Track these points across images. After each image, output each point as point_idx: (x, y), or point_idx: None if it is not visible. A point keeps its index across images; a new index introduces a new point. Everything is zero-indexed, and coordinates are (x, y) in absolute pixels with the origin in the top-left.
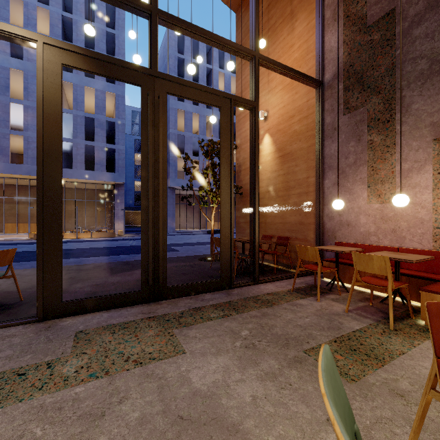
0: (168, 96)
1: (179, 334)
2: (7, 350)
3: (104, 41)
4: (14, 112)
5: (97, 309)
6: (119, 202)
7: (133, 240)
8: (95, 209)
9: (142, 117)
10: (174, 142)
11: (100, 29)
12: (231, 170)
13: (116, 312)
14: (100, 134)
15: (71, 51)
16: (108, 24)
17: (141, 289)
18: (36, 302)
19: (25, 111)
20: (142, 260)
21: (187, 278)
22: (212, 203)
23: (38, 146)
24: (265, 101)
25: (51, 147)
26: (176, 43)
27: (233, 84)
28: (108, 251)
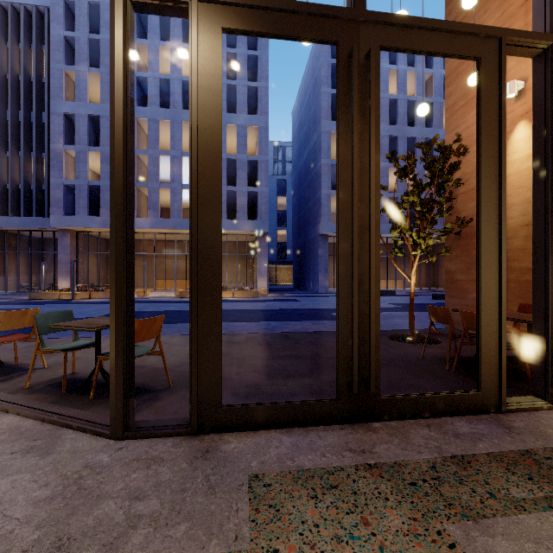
0: (319, 117)
1: (468, 546)
2: (152, 498)
3: (245, 67)
4: (162, 165)
5: (271, 425)
6: (262, 255)
7: (280, 301)
8: (236, 264)
9: (339, 96)
10: (326, 176)
11: (242, 55)
12: (501, 178)
13: (302, 437)
14: (242, 176)
15: (234, 6)
16: (249, 47)
17: (338, 398)
18: (186, 391)
19: (171, 161)
20: (339, 346)
21: (392, 375)
22: (415, 250)
23: (191, 161)
24: (516, 64)
25: (208, 162)
26: (329, 46)
27: (409, 83)
28: (254, 316)
